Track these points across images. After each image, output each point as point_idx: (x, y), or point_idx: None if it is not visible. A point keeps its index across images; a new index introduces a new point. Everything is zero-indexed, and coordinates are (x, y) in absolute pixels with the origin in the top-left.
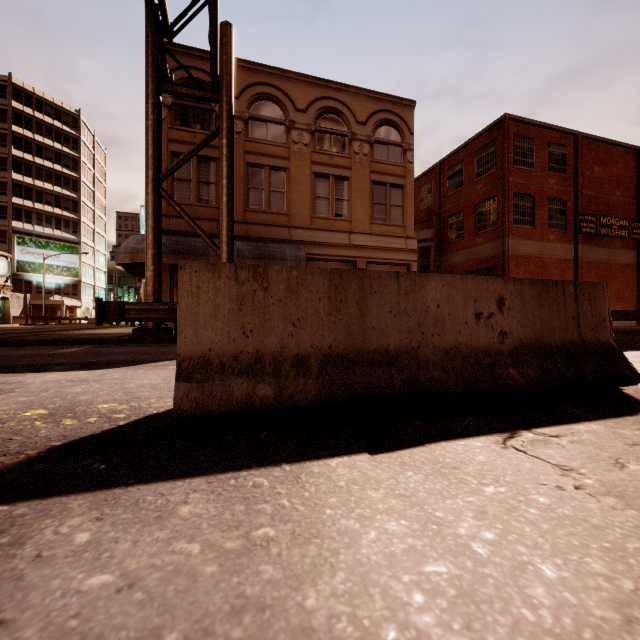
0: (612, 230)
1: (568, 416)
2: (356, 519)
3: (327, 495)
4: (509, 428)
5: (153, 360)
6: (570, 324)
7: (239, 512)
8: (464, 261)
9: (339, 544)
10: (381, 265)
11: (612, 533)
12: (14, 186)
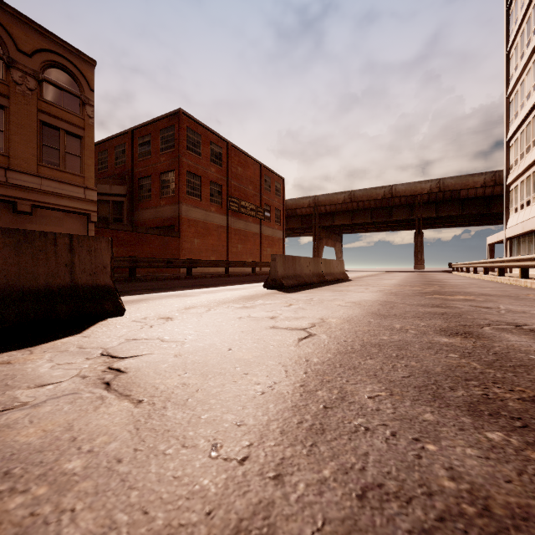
0: (247, 210)
1: None
2: None
3: None
4: None
5: None
6: (62, 270)
7: None
8: (152, 218)
9: None
10: (54, 211)
11: None
12: None
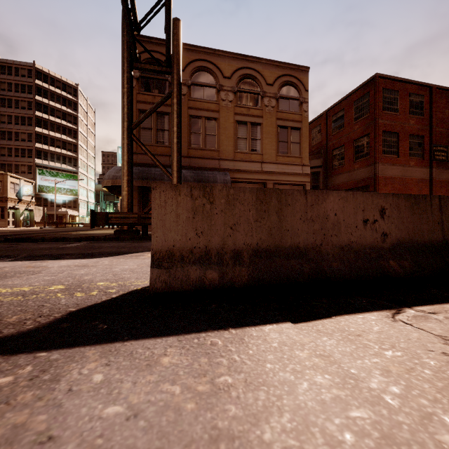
0: None
1: (439, 297)
2: (291, 372)
3: (266, 353)
4: (395, 306)
5: (129, 252)
6: (436, 228)
7: (204, 363)
8: (345, 182)
9: (281, 391)
10: (284, 185)
11: None
12: (36, 136)
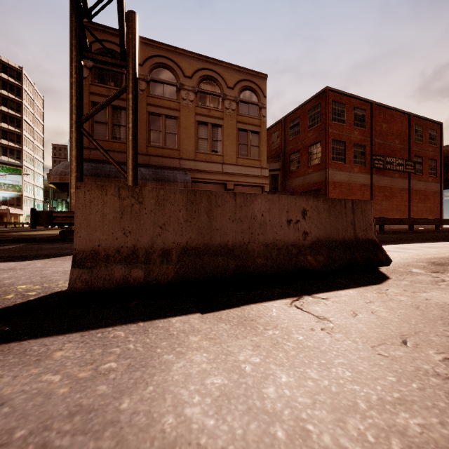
0: (393, 166)
1: (338, 286)
2: (175, 354)
3: (161, 340)
4: (298, 294)
5: (71, 253)
6: (349, 227)
7: (96, 354)
8: (300, 184)
9: (157, 370)
10: (244, 186)
11: (330, 354)
12: None
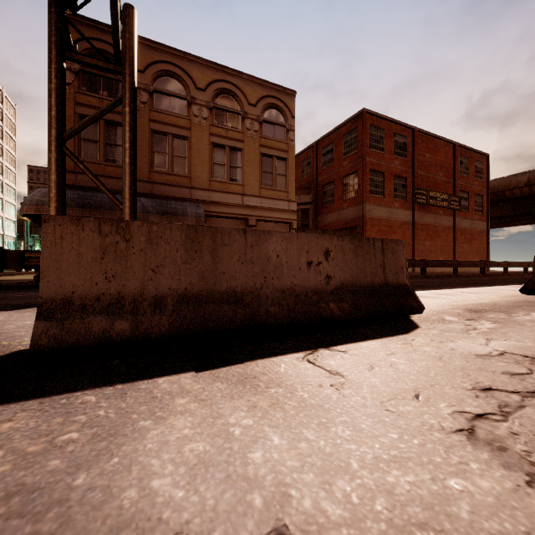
0: (437, 201)
1: (361, 337)
2: (153, 420)
3: (141, 404)
4: (314, 347)
5: None
6: (378, 270)
7: (56, 423)
8: (334, 221)
9: (128, 439)
10: (269, 222)
11: (333, 412)
12: None
